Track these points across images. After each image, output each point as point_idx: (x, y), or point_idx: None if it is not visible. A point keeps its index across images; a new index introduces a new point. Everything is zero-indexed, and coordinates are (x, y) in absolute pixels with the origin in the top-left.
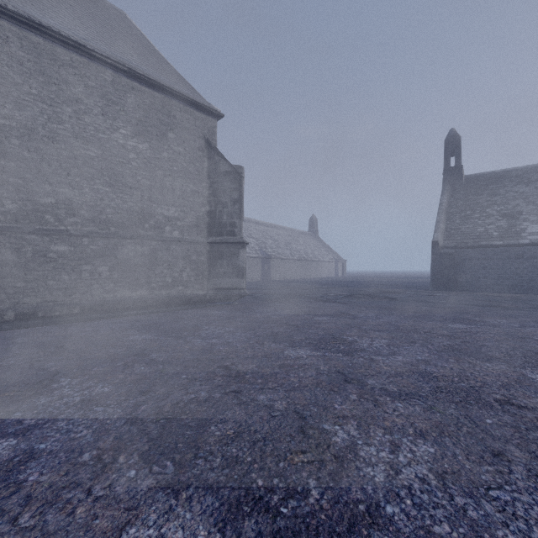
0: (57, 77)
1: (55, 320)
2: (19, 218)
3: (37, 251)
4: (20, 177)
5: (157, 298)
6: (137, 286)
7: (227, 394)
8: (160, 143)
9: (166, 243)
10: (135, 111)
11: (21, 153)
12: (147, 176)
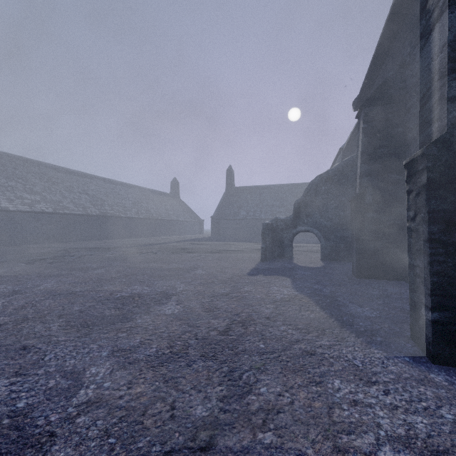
0: None
1: None
2: None
3: None
4: None
5: None
6: None
7: (63, 317)
8: None
9: None
10: None
11: None
12: None
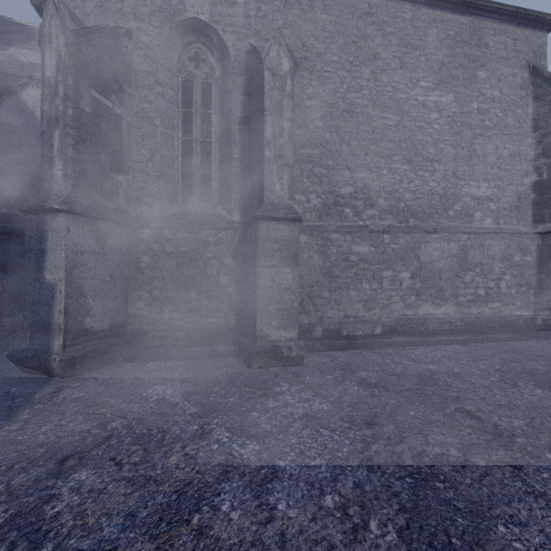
0: (355, 34)
1: (360, 342)
2: (322, 215)
3: (340, 254)
4: (322, 166)
5: (467, 319)
6: (441, 300)
7: None
8: (466, 90)
9: (478, 236)
10: (437, 51)
11: (323, 136)
12: (451, 141)
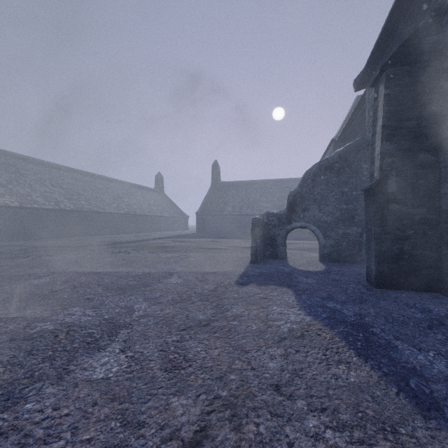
0: None
1: None
2: None
3: None
4: None
5: None
6: None
7: None
8: None
9: None
10: None
11: None
12: None
